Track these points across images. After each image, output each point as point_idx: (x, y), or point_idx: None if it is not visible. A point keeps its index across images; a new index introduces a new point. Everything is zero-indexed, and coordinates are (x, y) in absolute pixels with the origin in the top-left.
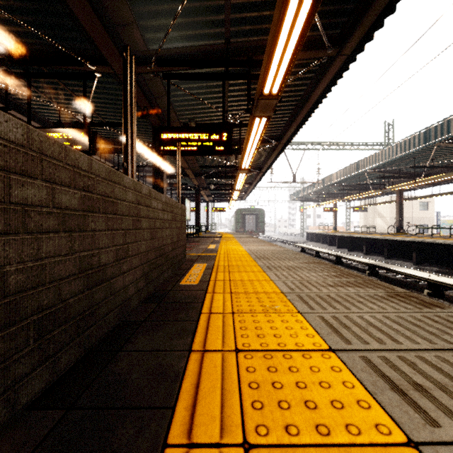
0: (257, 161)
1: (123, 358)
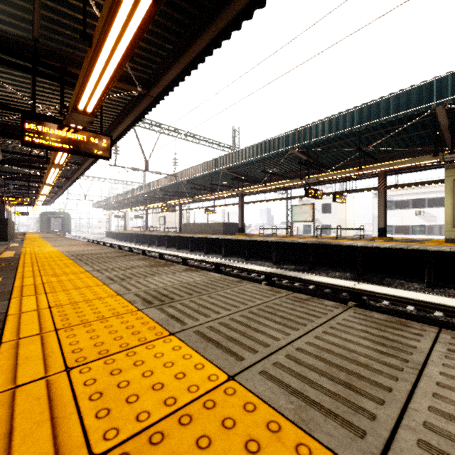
0: (53, 190)
1: (17, 238)
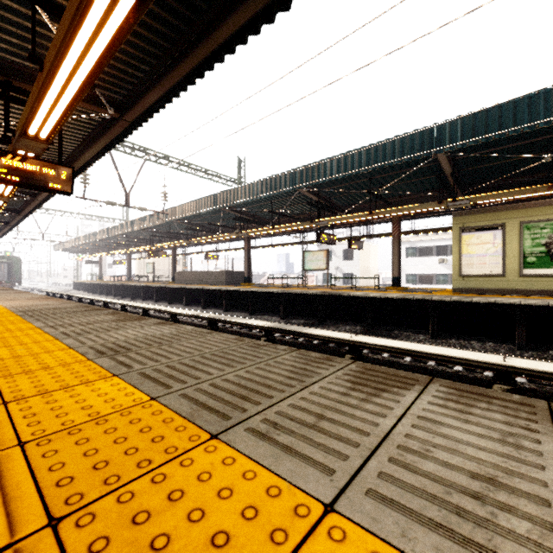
0: None
1: None
